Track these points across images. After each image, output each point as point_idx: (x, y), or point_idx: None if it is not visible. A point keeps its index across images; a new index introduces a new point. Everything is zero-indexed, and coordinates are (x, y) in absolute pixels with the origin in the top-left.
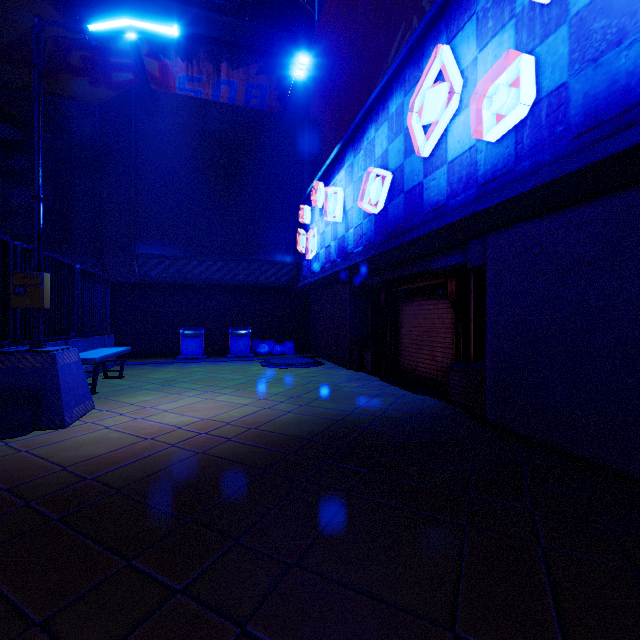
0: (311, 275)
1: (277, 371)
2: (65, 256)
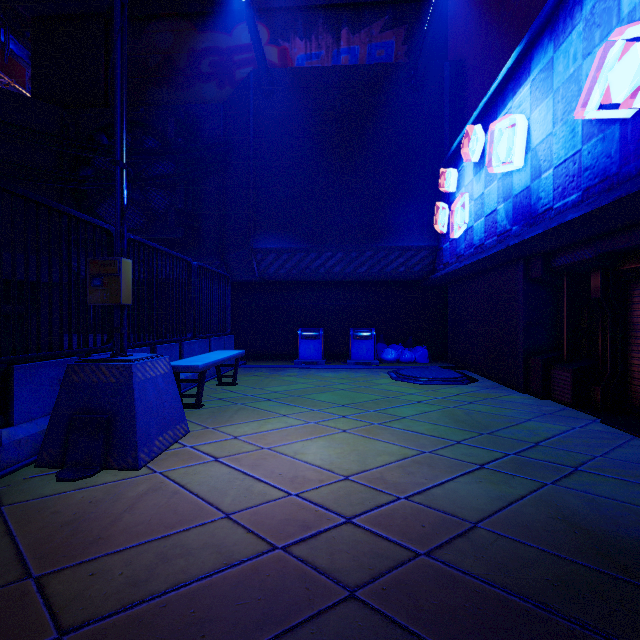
0: (457, 260)
1: (413, 388)
2: (195, 258)
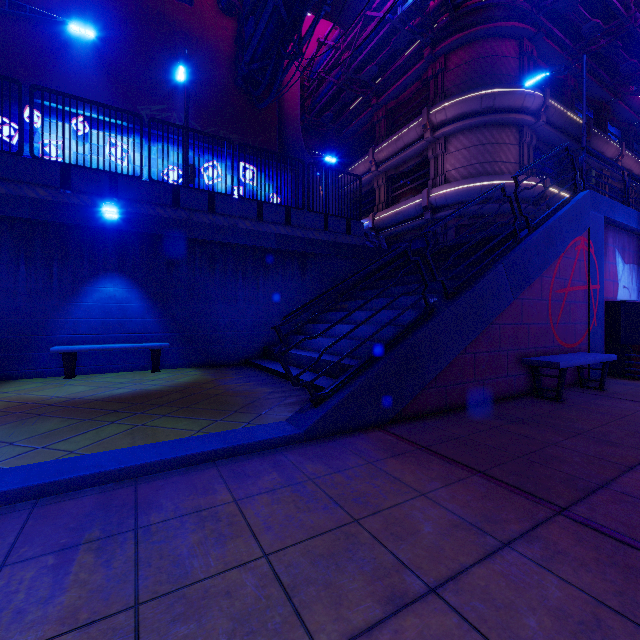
0: None
1: None
2: None
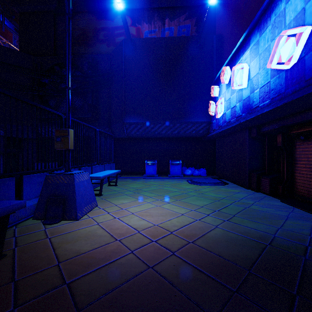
0: (219, 128)
1: (198, 187)
2: (96, 126)
